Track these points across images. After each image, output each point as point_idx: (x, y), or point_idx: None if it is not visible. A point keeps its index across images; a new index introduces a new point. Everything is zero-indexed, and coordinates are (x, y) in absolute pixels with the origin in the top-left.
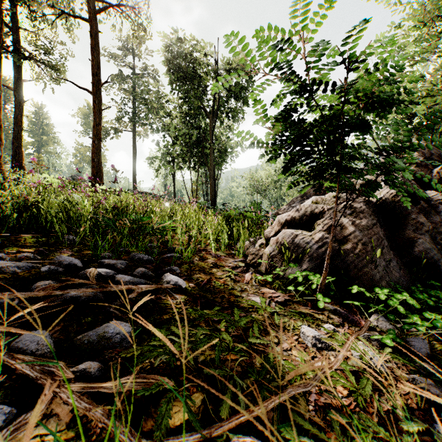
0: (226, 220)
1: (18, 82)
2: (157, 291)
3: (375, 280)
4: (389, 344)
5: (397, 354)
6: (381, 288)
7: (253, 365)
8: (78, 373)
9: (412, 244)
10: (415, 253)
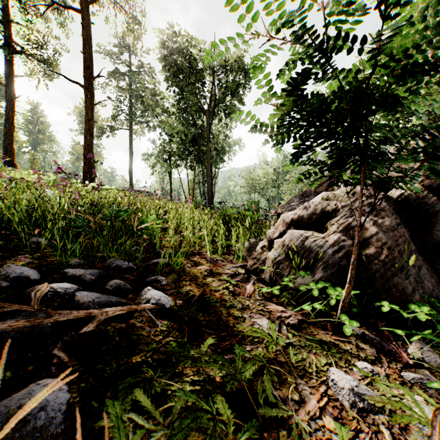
0: (223, 219)
1: (10, 77)
2: (131, 313)
3: (406, 292)
4: None
5: None
6: (415, 303)
7: None
8: None
9: None
10: None
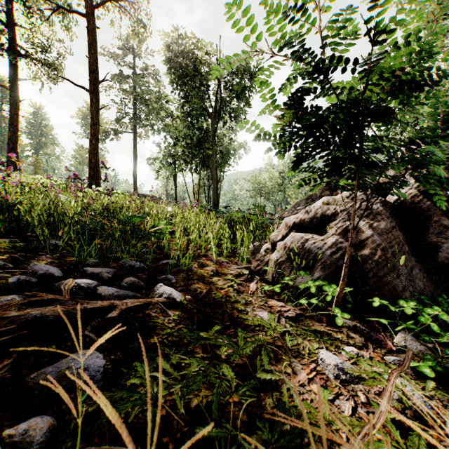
0: (228, 223)
1: (14, 81)
2: (146, 305)
3: (397, 290)
4: (429, 375)
5: (438, 387)
6: (405, 300)
7: (263, 410)
8: (16, 437)
9: (435, 250)
10: (439, 260)
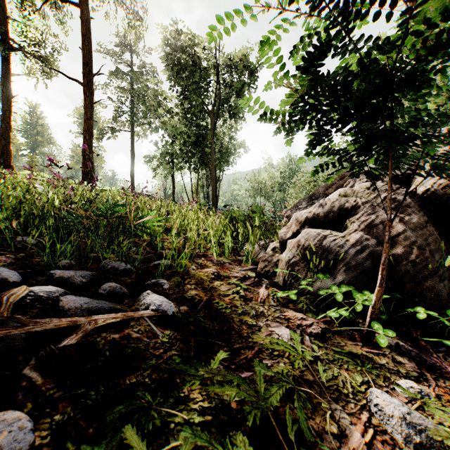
0: (229, 221)
1: (7, 76)
2: (127, 321)
3: (440, 297)
4: None
5: None
6: None
7: None
8: None
9: None
10: None
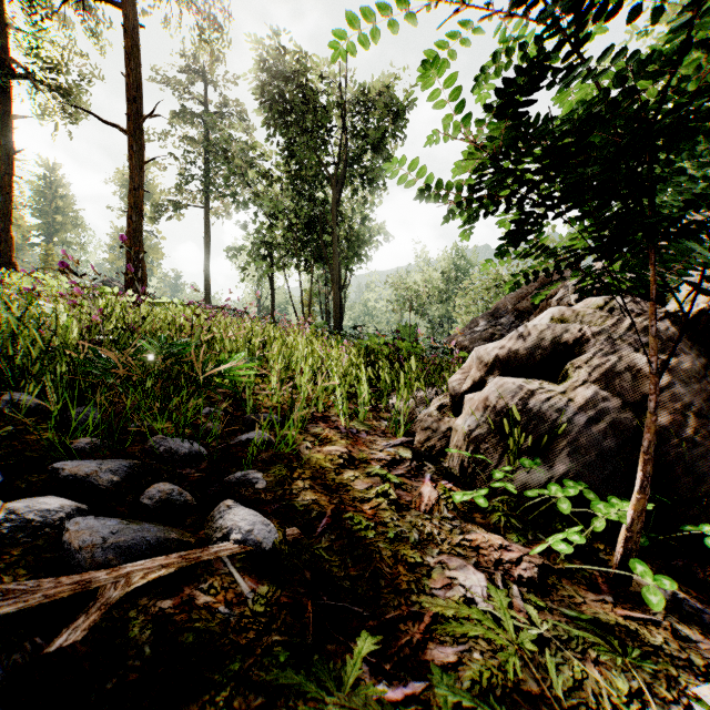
0: (364, 356)
1: (6, 119)
2: (189, 565)
3: None
4: None
5: None
6: None
7: None
8: None
9: None
10: None
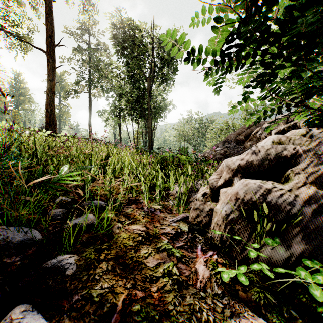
0: (161, 163)
1: None
2: None
3: None
4: None
5: None
6: None
7: None
8: None
9: None
10: None
